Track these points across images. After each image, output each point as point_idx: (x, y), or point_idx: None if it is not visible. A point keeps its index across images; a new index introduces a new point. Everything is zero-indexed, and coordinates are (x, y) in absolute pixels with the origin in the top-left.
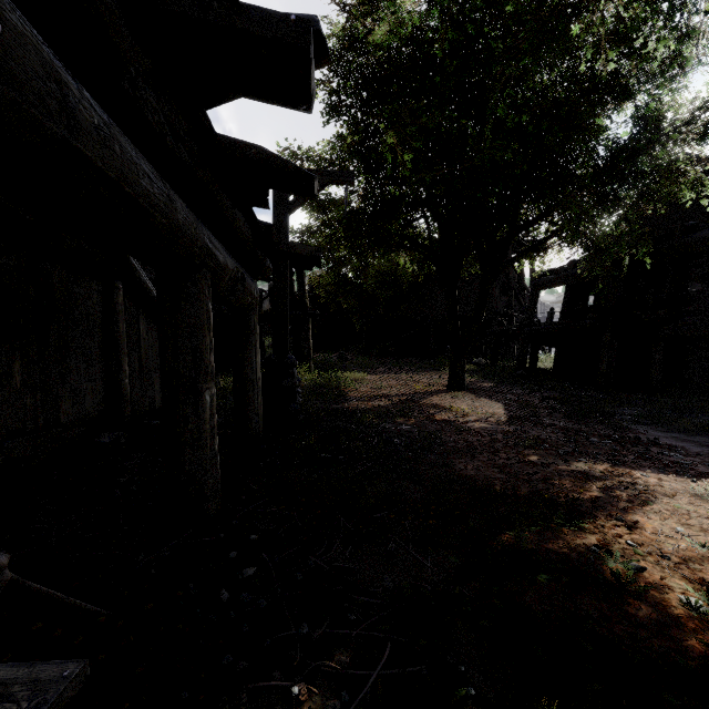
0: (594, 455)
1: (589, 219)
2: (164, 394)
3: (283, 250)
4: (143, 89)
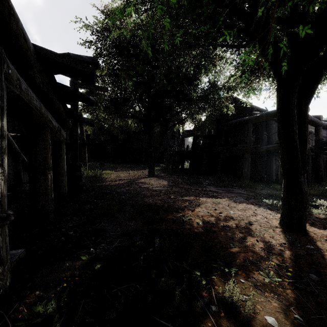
0: (191, 195)
1: (196, 114)
2: (30, 176)
3: (78, 119)
4: (36, 73)
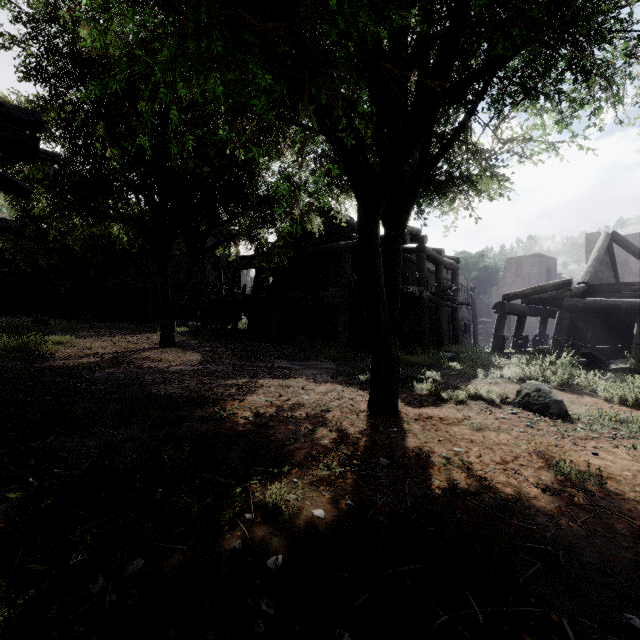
0: (244, 376)
1: (257, 230)
2: None
3: None
4: None
